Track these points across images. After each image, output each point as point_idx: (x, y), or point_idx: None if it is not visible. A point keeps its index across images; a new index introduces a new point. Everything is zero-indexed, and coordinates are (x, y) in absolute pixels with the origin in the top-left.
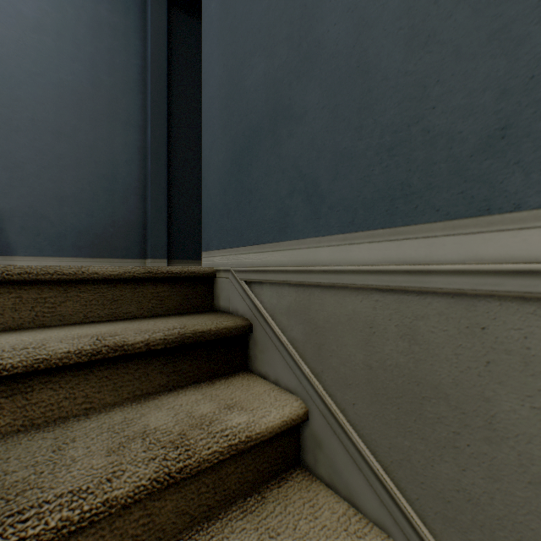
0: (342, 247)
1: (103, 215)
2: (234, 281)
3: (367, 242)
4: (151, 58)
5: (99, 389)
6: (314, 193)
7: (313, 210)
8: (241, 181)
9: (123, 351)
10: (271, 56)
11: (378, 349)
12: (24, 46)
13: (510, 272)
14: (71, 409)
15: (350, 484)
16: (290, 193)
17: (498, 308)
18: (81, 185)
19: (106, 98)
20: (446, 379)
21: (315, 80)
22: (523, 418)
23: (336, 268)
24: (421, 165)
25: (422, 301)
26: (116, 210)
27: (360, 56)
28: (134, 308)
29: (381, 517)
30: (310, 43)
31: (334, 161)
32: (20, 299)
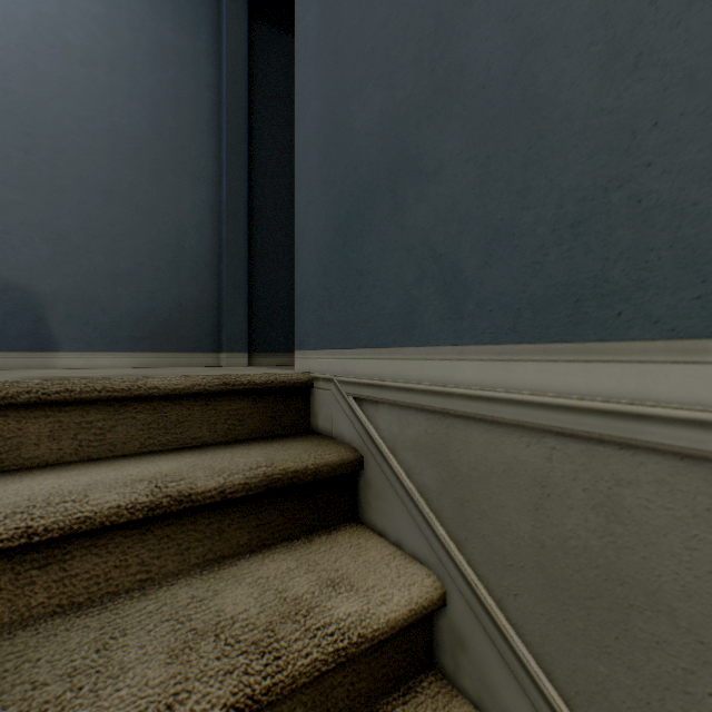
0: (498, 363)
1: (167, 297)
2: (338, 396)
3: (537, 359)
4: (228, 90)
5: (158, 553)
6: (453, 283)
7: (452, 307)
8: (347, 258)
9: (190, 502)
10: (391, 86)
11: (554, 520)
12: (70, 83)
13: None
14: (122, 581)
15: (510, 711)
16: (418, 279)
17: None
18: (140, 259)
19: (170, 145)
20: (671, 584)
21: (456, 121)
22: None
23: (489, 394)
24: (627, 251)
25: (628, 458)
26: (183, 290)
27: (526, 85)
28: (205, 432)
29: None
30: (448, 67)
31: (484, 238)
32: (60, 424)
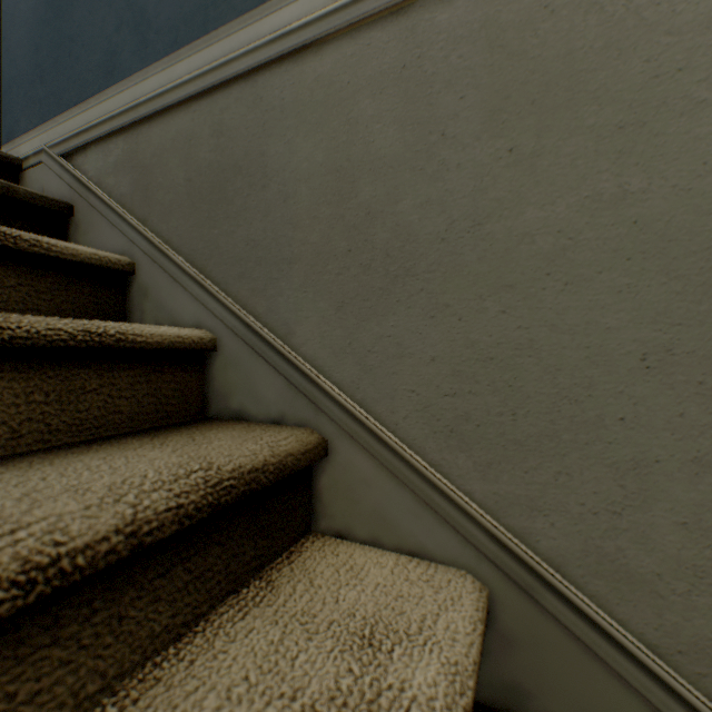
0: (168, 70)
1: None
2: (50, 162)
3: (188, 57)
4: None
5: None
6: (142, 22)
7: (141, 41)
8: (60, 29)
9: None
10: None
11: (196, 159)
12: None
13: (273, 41)
14: None
15: (174, 310)
16: (118, 28)
17: (269, 78)
18: None
19: None
20: (242, 154)
21: None
22: (281, 156)
23: (161, 91)
24: None
25: (227, 95)
26: None
27: None
28: None
29: (198, 318)
30: None
31: None
32: None
